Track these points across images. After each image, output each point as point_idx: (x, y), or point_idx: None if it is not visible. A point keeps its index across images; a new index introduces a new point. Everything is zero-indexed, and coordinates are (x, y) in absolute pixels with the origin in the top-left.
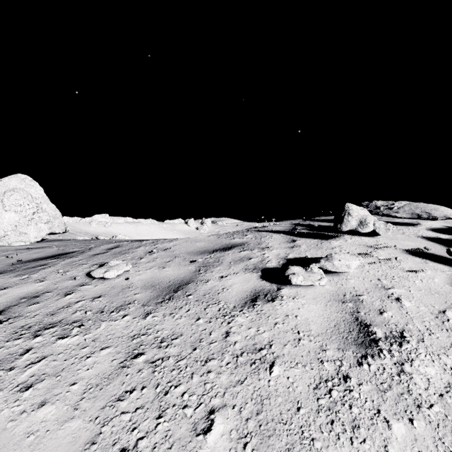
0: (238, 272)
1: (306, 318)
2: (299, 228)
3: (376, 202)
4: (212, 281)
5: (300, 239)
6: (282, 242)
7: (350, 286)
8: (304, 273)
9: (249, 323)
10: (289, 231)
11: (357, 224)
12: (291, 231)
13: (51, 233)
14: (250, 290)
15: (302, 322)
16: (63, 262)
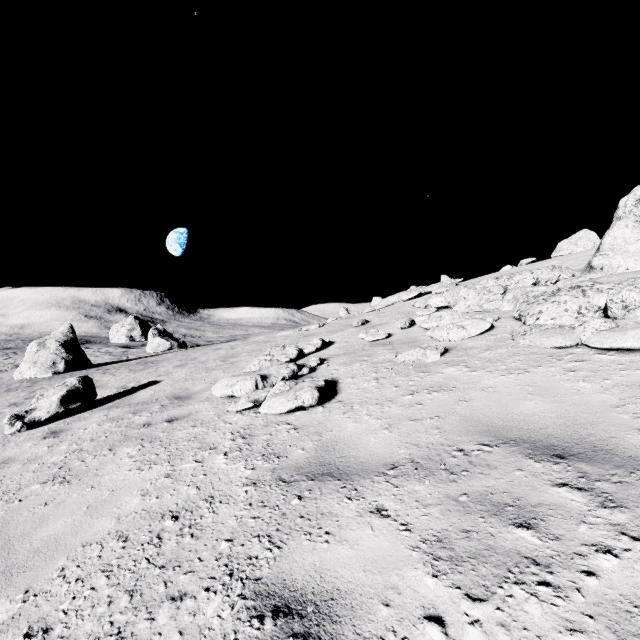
0: None
1: None
2: None
3: None
4: None
5: None
6: None
7: None
8: None
9: None
10: None
11: None
12: None
13: None
14: None
15: None
16: None
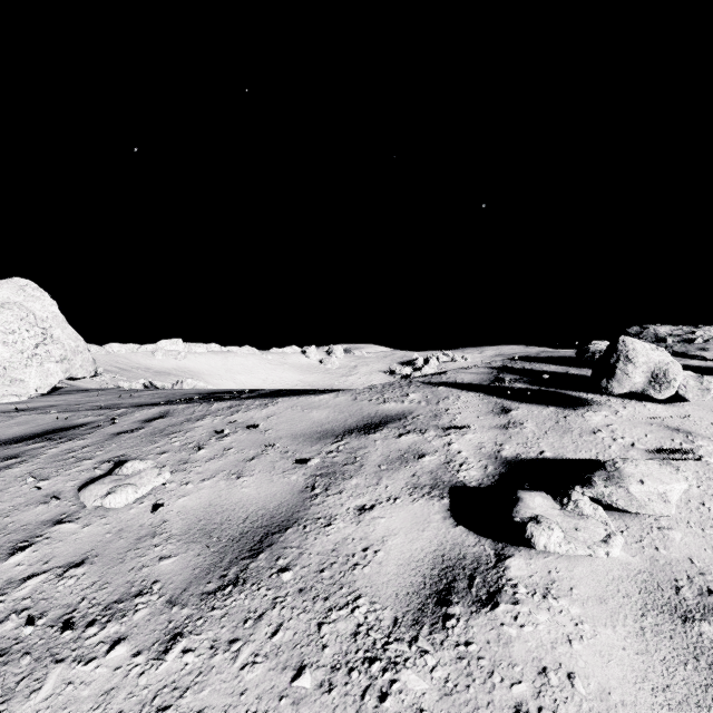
0: (397, 495)
1: (603, 687)
2: (508, 378)
3: (655, 328)
4: (339, 522)
5: (518, 405)
6: (482, 413)
7: (679, 554)
8: (562, 518)
9: (440, 699)
10: (491, 385)
11: (645, 382)
12: (494, 385)
13: (73, 377)
14: (430, 559)
15: (595, 707)
16: (51, 451)
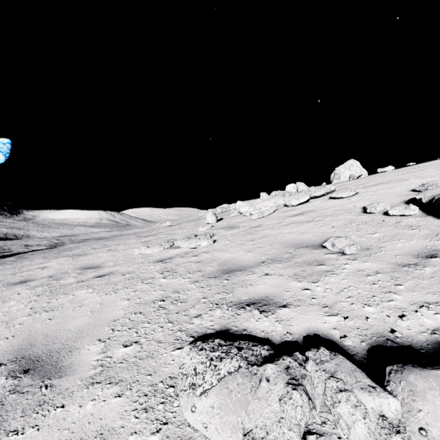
0: None
1: None
2: None
3: None
4: None
5: None
6: None
7: None
8: None
9: None
10: None
11: None
12: None
13: None
14: None
15: None
16: None
